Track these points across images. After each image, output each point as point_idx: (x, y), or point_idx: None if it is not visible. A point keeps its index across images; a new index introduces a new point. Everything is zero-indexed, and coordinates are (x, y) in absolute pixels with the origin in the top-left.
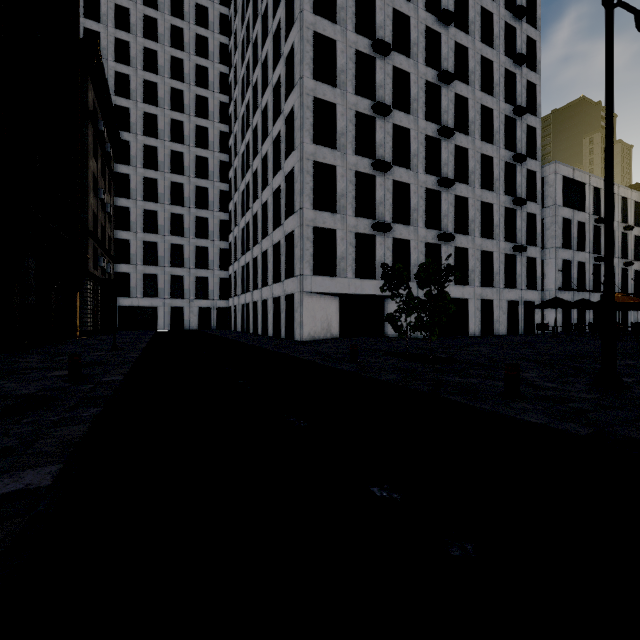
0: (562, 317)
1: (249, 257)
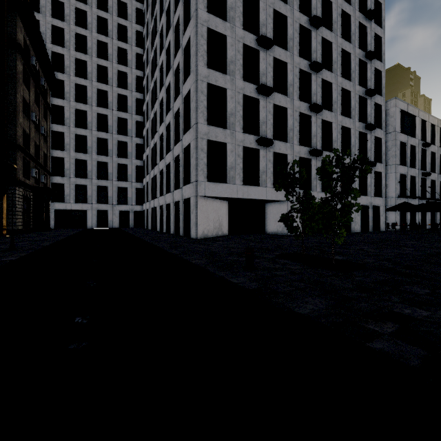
0: (399, 218)
1: (156, 170)
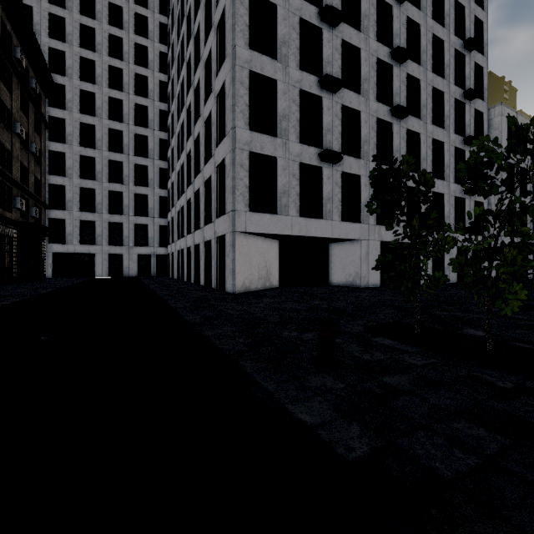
0: None
1: (183, 200)
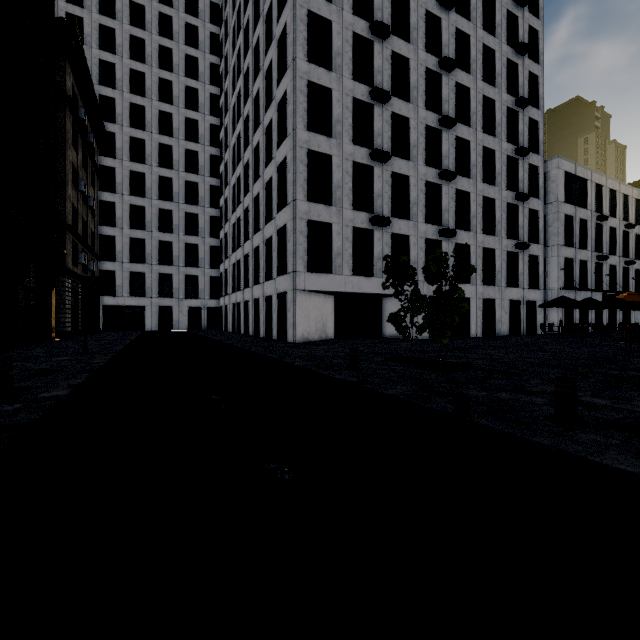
0: (564, 317)
1: (240, 254)
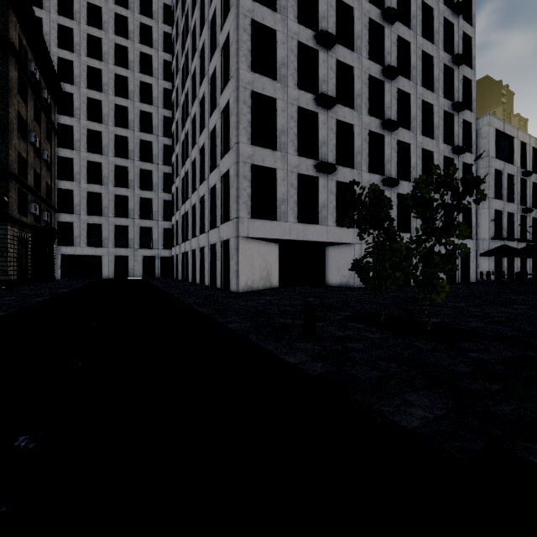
0: (494, 266)
1: (188, 205)
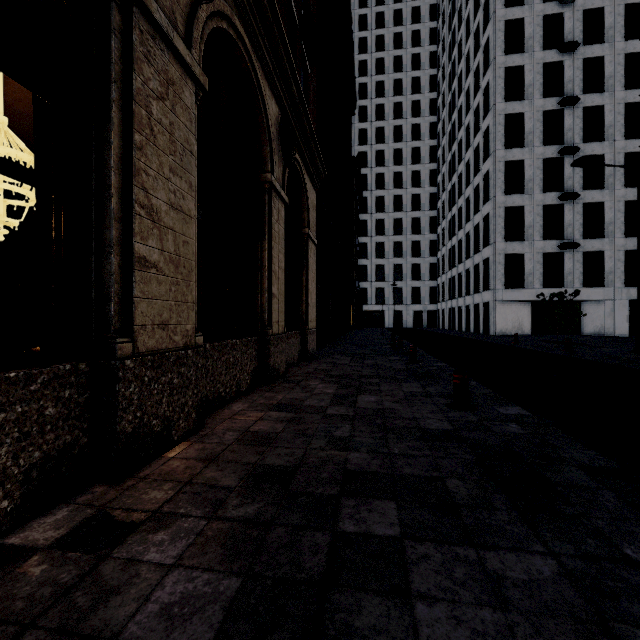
0: None
1: (454, 272)
